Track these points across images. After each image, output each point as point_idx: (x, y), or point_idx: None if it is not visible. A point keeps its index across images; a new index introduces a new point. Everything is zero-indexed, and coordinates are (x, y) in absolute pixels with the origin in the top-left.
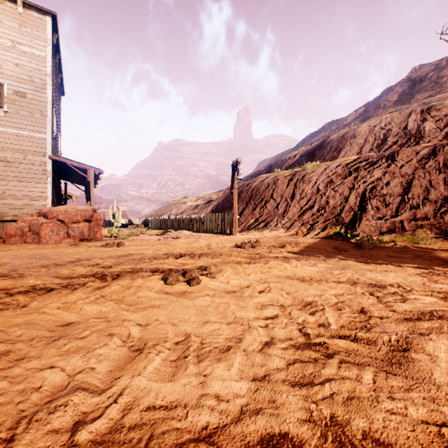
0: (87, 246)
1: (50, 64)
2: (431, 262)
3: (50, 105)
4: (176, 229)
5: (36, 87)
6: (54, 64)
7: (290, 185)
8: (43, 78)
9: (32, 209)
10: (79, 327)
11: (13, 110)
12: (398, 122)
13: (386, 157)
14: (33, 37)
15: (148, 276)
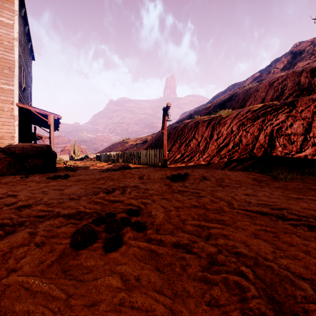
0: (35, 178)
1: (17, 30)
2: None
3: (17, 63)
4: (119, 162)
5: (5, 48)
6: (23, 32)
7: (208, 128)
8: (11, 41)
9: (2, 146)
10: None
11: None
12: (292, 79)
13: (288, 104)
14: (2, 8)
15: (59, 227)
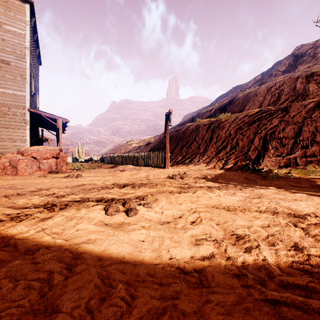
0: (52, 177)
1: (29, 39)
2: None
3: (29, 70)
4: (123, 163)
5: (18, 57)
6: (33, 40)
7: (208, 131)
8: (23, 50)
9: (15, 149)
10: (1, 273)
11: (0, 74)
12: (289, 84)
13: (282, 110)
14: (15, 19)
15: (93, 206)
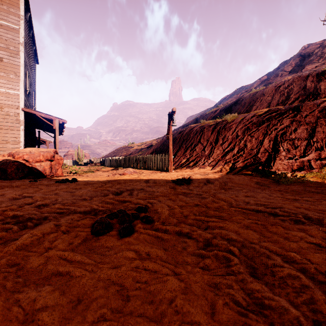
0: (44, 182)
1: (23, 35)
2: None
3: (23, 68)
4: (124, 167)
5: (11, 53)
6: (28, 36)
7: (214, 132)
8: (17, 46)
9: (8, 151)
10: None
11: None
12: (298, 83)
13: (292, 109)
14: (8, 13)
15: (78, 221)
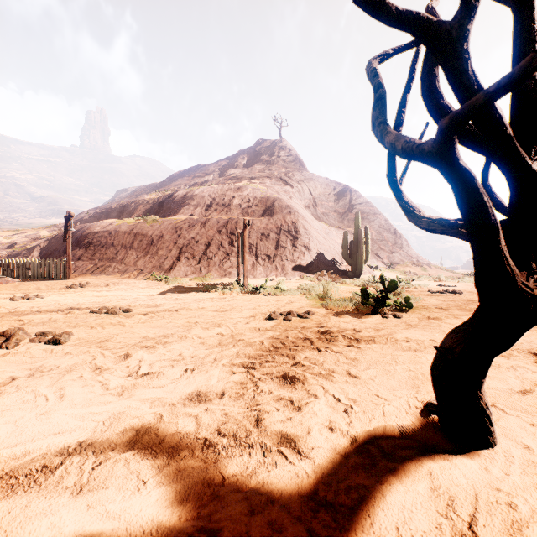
0: None
1: None
2: (182, 288)
3: None
4: None
5: None
6: None
7: (130, 235)
8: None
9: None
10: None
11: None
12: (220, 194)
13: (201, 223)
14: None
15: None
